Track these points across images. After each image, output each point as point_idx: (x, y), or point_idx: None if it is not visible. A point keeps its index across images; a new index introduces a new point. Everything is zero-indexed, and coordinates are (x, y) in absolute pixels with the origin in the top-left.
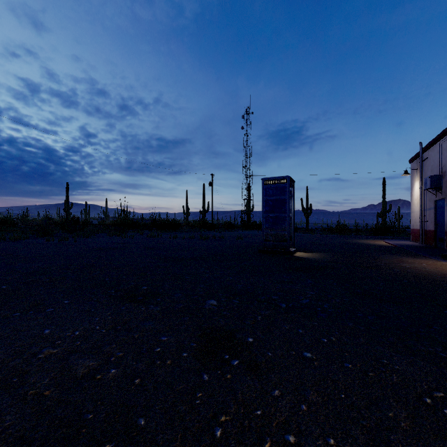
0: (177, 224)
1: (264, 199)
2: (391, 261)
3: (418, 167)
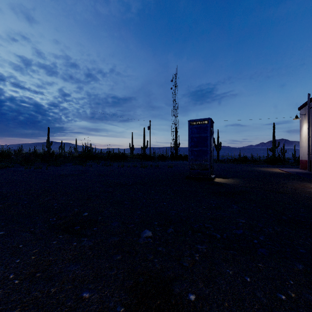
0: (125, 156)
1: (190, 136)
2: (295, 186)
3: (306, 113)
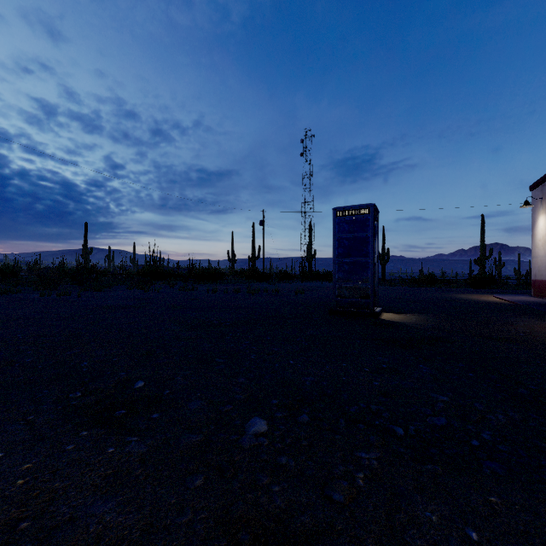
0: (220, 274)
1: (336, 237)
2: (531, 329)
3: (544, 196)
